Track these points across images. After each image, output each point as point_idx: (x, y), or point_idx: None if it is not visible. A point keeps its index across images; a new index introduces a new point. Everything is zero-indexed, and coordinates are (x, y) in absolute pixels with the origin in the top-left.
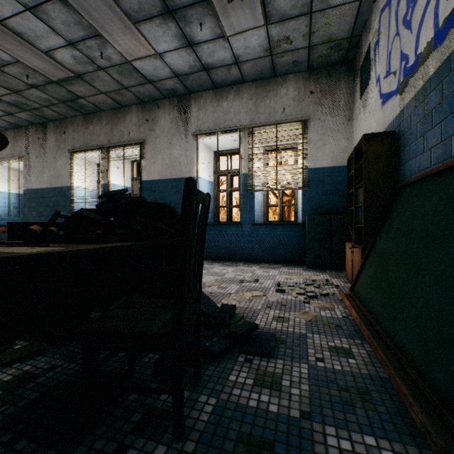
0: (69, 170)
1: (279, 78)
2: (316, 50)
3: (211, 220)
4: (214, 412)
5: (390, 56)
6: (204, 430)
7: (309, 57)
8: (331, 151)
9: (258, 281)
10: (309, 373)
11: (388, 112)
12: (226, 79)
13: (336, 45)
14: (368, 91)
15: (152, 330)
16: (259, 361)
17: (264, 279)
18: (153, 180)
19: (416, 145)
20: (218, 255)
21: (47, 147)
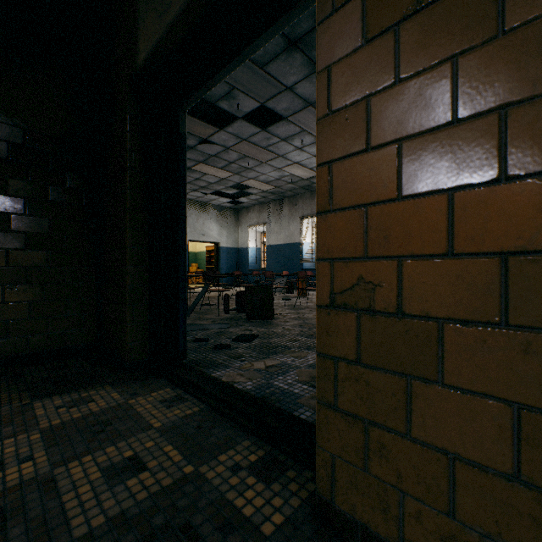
0: (299, 231)
1: None
2: None
3: None
4: None
5: None
6: None
7: None
8: None
9: None
10: None
11: None
12: None
13: None
14: None
15: None
16: None
17: None
18: None
19: None
20: None
21: (283, 215)
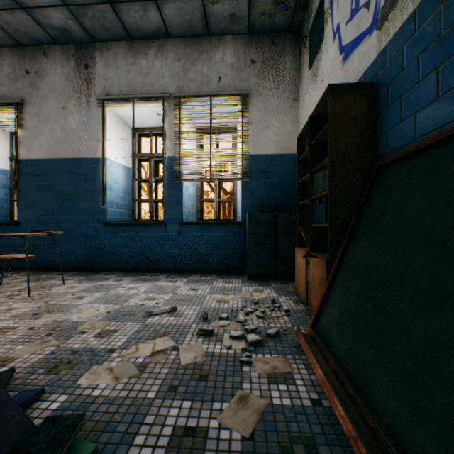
0: None
1: (214, 38)
2: (259, 1)
3: (127, 218)
4: None
5: None
6: None
7: (250, 11)
8: (275, 135)
9: (176, 309)
10: None
11: (355, 65)
12: (144, 27)
13: (282, 0)
14: (321, 55)
15: None
16: None
17: (187, 305)
18: (37, 159)
19: (416, 91)
20: (135, 264)
21: None
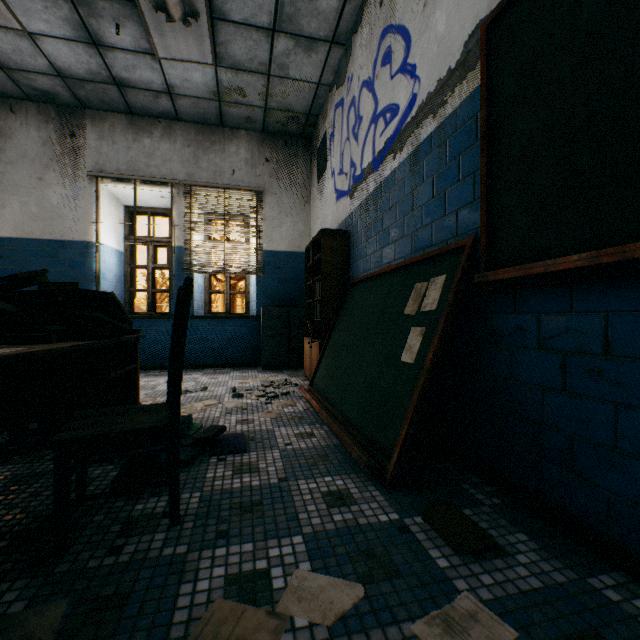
0: None
1: (227, 130)
2: (274, 114)
3: None
4: (202, 500)
5: (343, 156)
6: (198, 513)
7: (265, 118)
8: (289, 234)
9: (207, 389)
10: (281, 455)
11: (342, 209)
12: (151, 108)
13: (294, 117)
14: (325, 180)
15: (145, 426)
16: (233, 458)
17: (215, 387)
18: (0, 237)
19: (361, 248)
20: None
21: None
